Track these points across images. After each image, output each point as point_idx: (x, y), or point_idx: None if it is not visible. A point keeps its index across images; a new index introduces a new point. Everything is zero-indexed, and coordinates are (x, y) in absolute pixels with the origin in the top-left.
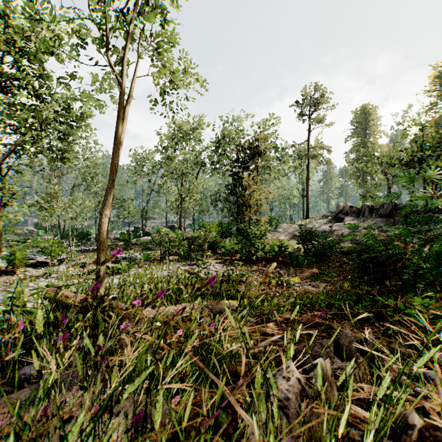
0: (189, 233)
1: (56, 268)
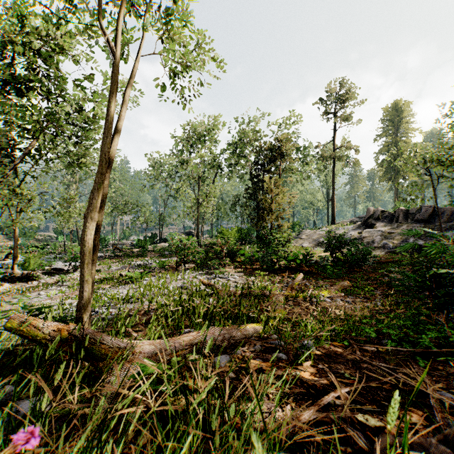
0: (207, 240)
1: (71, 275)
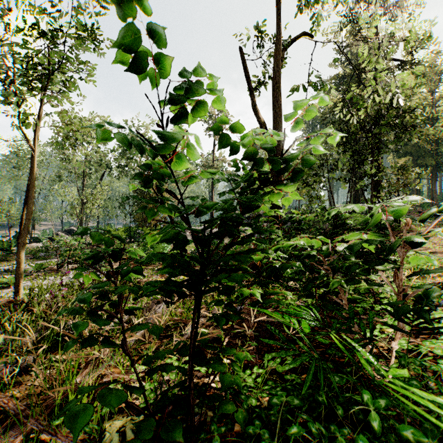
0: None
1: None
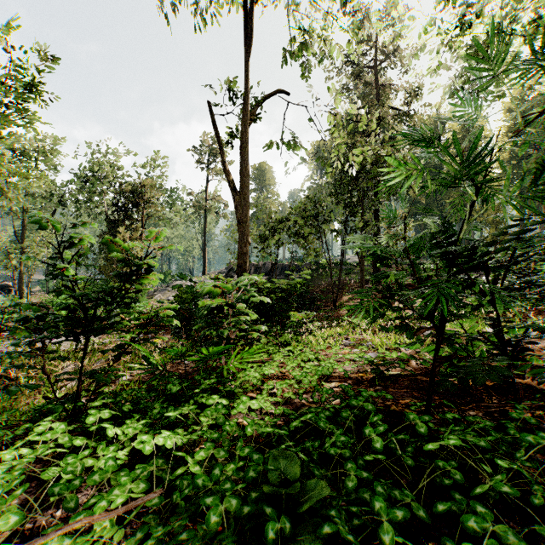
0: (39, 296)
1: None
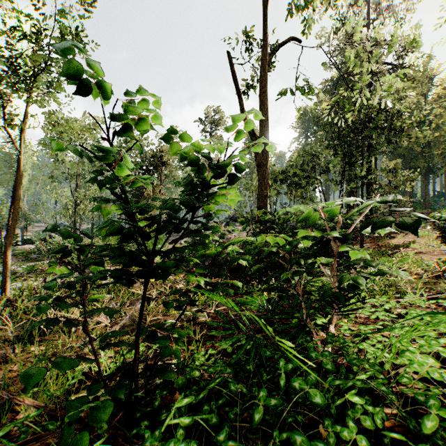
0: (87, 239)
1: None
